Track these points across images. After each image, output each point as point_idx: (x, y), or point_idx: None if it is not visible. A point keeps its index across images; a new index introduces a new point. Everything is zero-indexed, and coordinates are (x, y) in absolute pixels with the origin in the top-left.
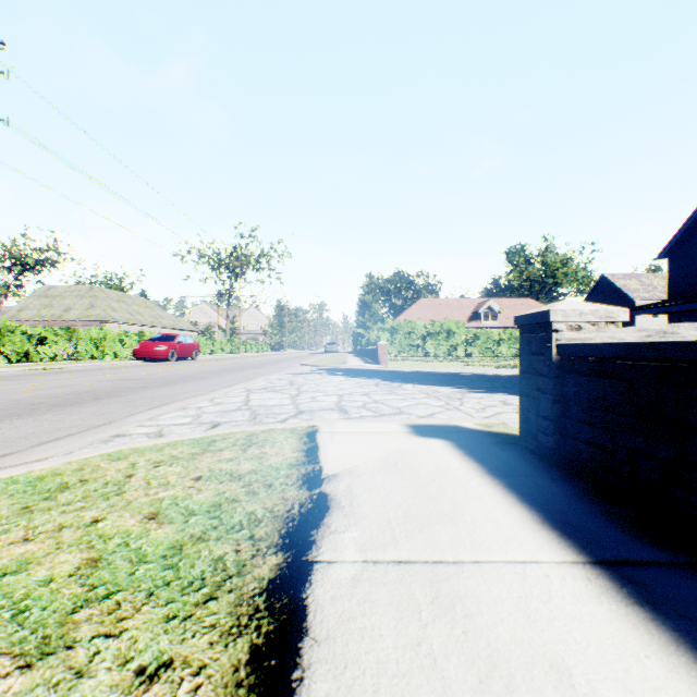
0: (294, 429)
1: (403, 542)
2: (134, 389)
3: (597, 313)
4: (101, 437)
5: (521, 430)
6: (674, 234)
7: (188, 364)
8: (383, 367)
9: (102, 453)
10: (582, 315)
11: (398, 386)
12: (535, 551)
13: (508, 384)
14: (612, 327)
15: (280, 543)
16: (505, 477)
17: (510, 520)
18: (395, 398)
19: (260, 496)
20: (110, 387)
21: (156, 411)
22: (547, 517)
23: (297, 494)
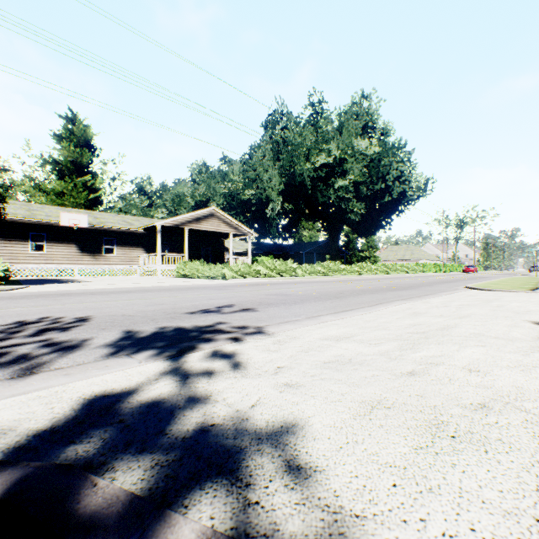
0: None
1: None
2: None
3: None
4: None
5: None
6: None
7: None
8: None
9: None
10: None
11: None
12: None
13: None
14: None
15: None
16: None
17: None
18: None
19: None
20: None
21: None
22: None
23: None
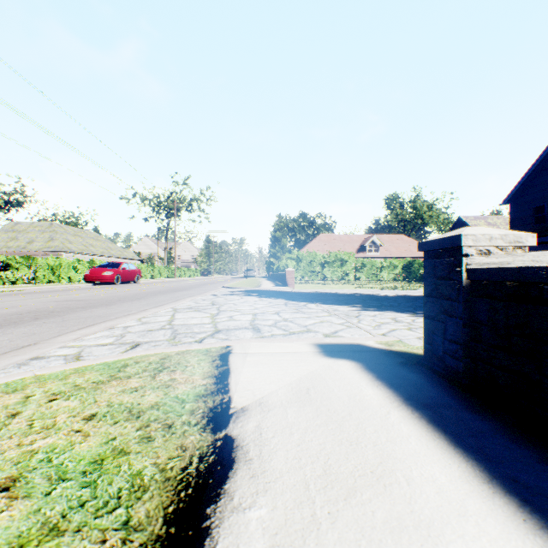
0: (208, 350)
1: (327, 528)
2: (74, 309)
3: (506, 237)
4: (18, 360)
5: (425, 351)
6: (515, 185)
7: (130, 286)
8: (291, 289)
9: (0, 383)
10: (491, 239)
11: (303, 305)
12: (503, 541)
13: (394, 303)
14: (520, 251)
15: (161, 537)
16: (425, 408)
17: (450, 477)
18: (302, 316)
19: (155, 443)
20: (53, 307)
21: (84, 330)
22: (492, 472)
23: (199, 440)
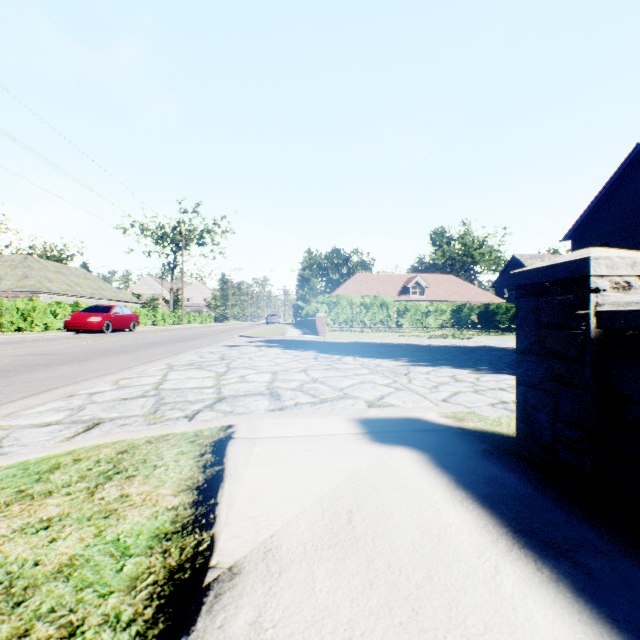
0: (198, 435)
1: None
2: (32, 367)
3: None
4: None
5: (519, 434)
6: (577, 219)
7: (123, 336)
8: (322, 338)
9: None
10: (635, 266)
11: (338, 359)
12: None
13: (448, 356)
14: None
15: None
16: (555, 556)
17: None
18: (337, 374)
19: None
20: (5, 364)
21: (29, 400)
22: None
23: None
